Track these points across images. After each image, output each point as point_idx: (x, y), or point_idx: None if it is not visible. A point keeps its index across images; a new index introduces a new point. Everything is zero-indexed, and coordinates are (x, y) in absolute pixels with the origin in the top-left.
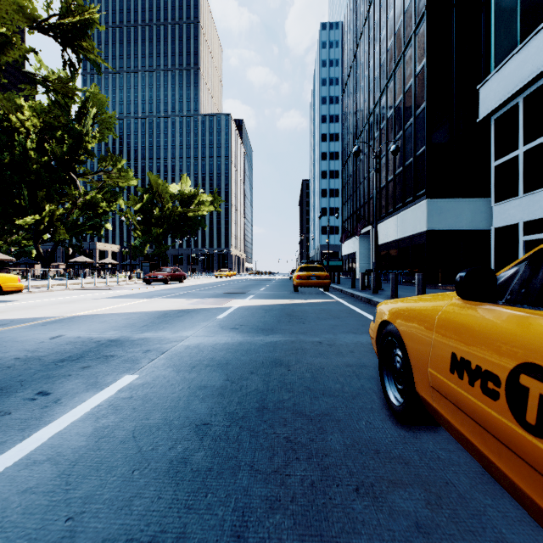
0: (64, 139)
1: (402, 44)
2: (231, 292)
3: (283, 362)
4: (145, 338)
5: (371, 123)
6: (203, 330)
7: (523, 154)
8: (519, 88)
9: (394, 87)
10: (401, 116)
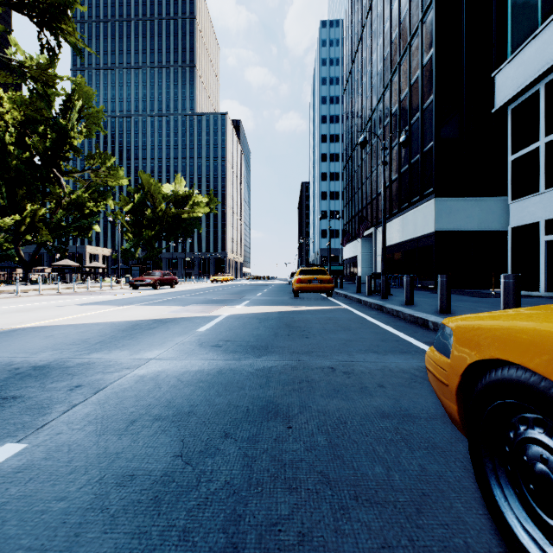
0: (47, 134)
1: (408, 34)
2: (223, 297)
3: (280, 409)
4: (87, 364)
5: (374, 120)
6: (174, 349)
7: (544, 146)
8: (541, 73)
9: (399, 81)
10: (407, 111)
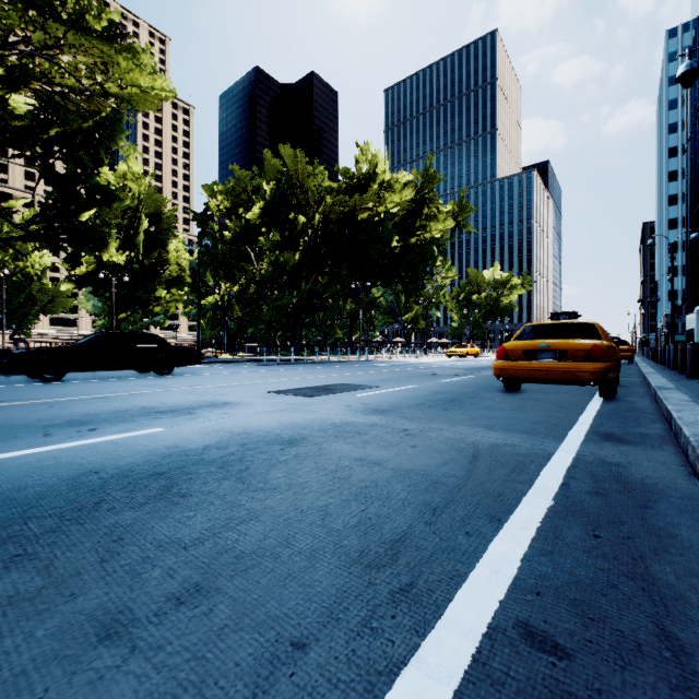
0: None
1: None
2: None
3: None
4: None
5: None
6: None
7: None
8: None
9: None
10: None
